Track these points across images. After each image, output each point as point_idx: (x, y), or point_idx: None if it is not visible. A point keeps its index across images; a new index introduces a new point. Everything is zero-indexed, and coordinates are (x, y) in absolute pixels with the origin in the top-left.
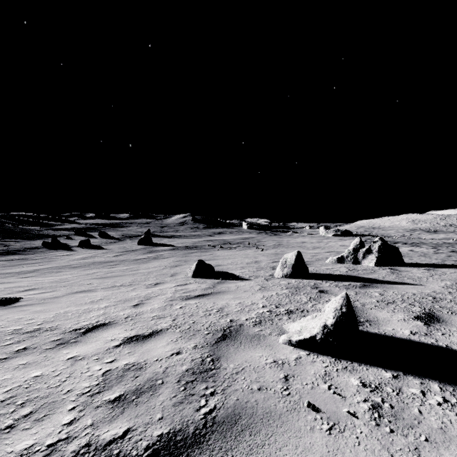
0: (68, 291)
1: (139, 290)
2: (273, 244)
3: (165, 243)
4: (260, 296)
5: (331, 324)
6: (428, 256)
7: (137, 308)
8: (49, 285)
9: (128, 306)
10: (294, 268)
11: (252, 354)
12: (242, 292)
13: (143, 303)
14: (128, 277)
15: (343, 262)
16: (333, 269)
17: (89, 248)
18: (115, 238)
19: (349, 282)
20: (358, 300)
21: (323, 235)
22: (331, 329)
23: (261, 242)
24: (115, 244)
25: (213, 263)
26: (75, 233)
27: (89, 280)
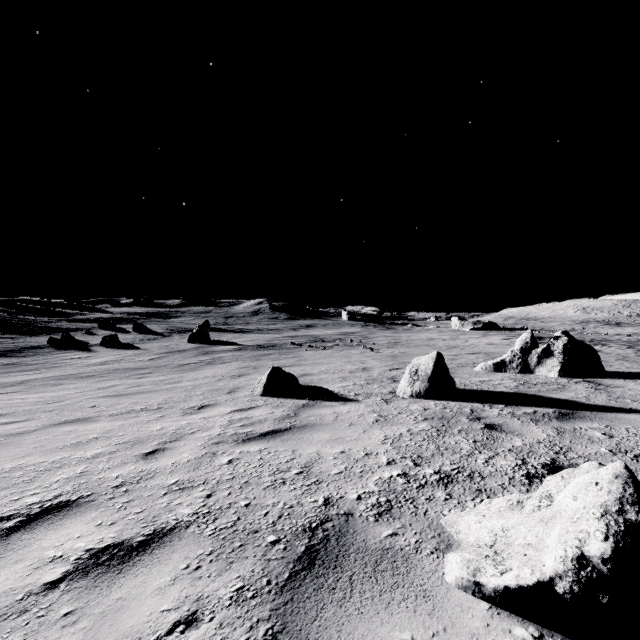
0: (51, 421)
1: (169, 419)
2: (386, 342)
3: (228, 341)
4: (380, 437)
5: (602, 557)
6: (633, 361)
7: (149, 460)
8: (28, 408)
9: (135, 456)
10: (432, 382)
11: (384, 633)
12: (345, 426)
13: (165, 448)
14: (160, 394)
15: (504, 370)
16: (491, 382)
17: (116, 347)
18: (156, 334)
19: (532, 407)
20: (570, 448)
21: (456, 330)
22: (604, 572)
23: (369, 339)
24: (155, 342)
25: (297, 372)
26: (99, 325)
27: (96, 399)
